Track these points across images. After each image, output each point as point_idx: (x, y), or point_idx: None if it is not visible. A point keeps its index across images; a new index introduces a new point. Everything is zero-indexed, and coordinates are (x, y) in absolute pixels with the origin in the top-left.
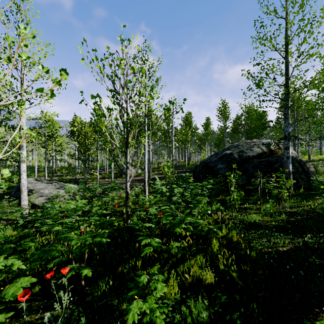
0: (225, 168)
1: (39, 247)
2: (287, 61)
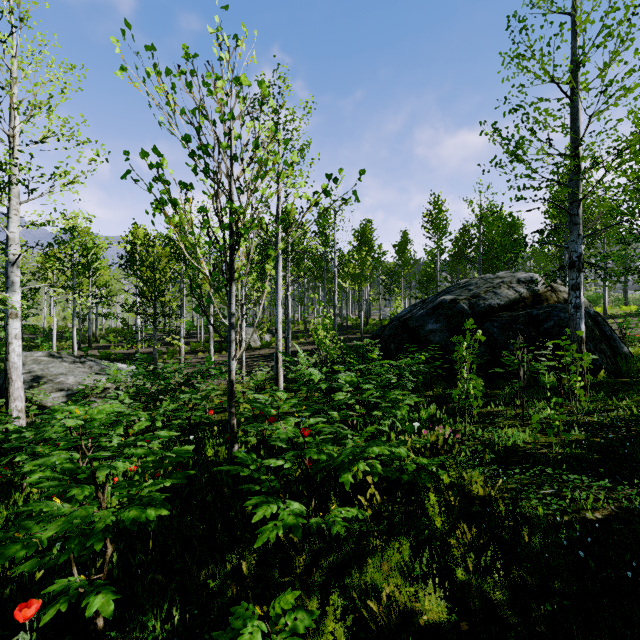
0: (442, 330)
1: (12, 517)
2: (576, 104)
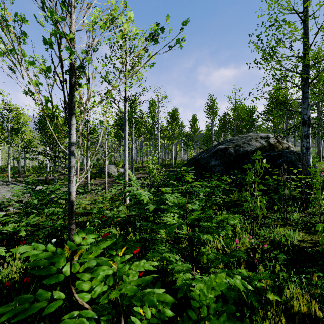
0: (220, 165)
1: None
2: (307, 24)
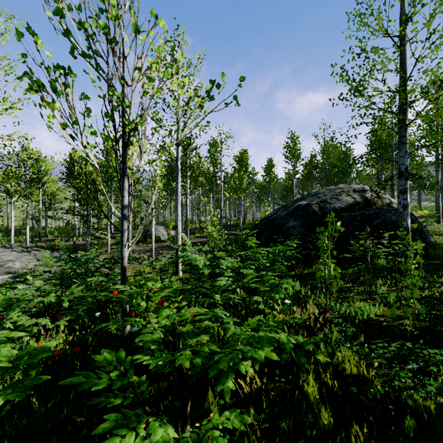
0: (300, 226)
1: None
2: (404, 51)
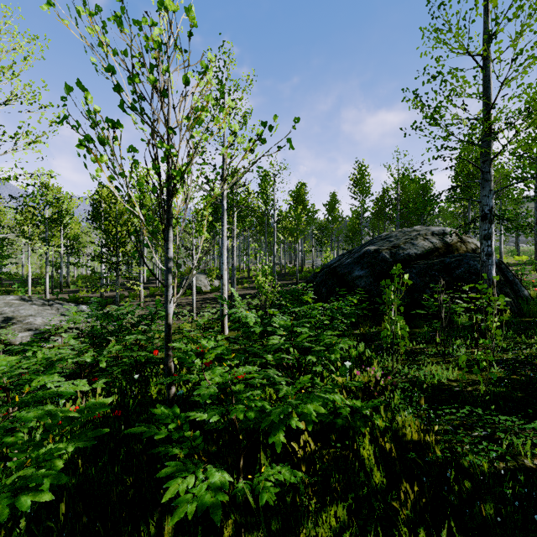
0: (367, 276)
1: None
2: (488, 73)
